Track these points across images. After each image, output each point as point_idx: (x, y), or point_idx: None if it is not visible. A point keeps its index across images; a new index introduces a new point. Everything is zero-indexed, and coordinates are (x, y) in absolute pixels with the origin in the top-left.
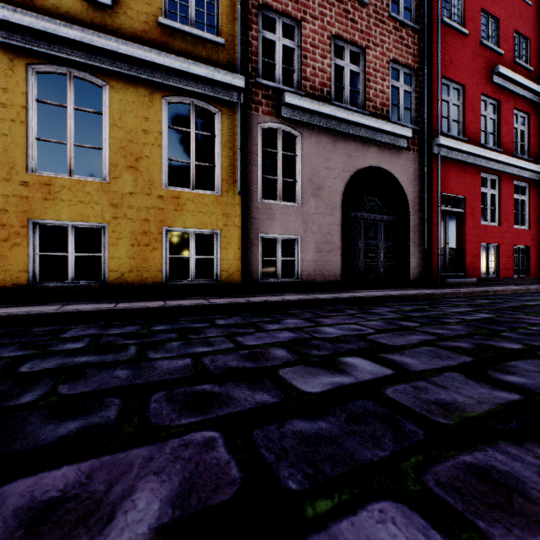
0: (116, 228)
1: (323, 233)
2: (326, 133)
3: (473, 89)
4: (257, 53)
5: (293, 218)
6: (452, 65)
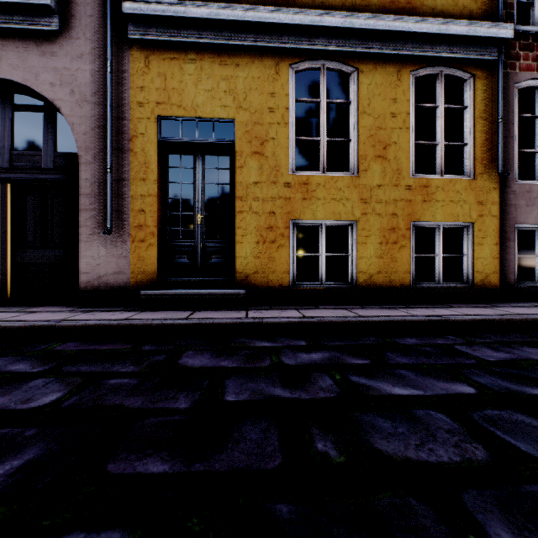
0: (365, 225)
1: None
2: None
3: None
4: None
5: None
6: None
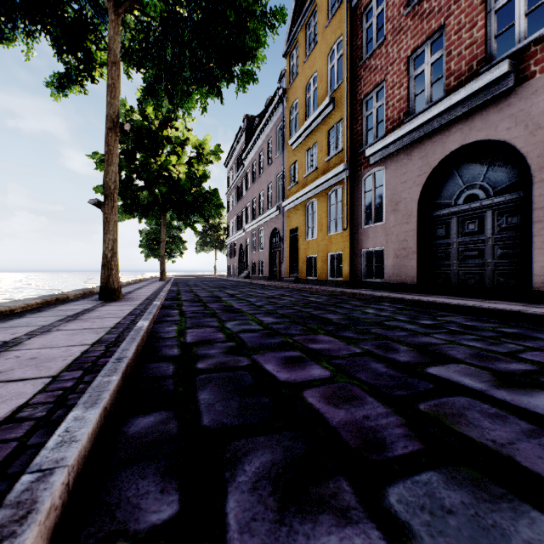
0: (318, 256)
1: (400, 241)
2: (402, 152)
3: None
4: (361, 133)
5: (379, 234)
6: None
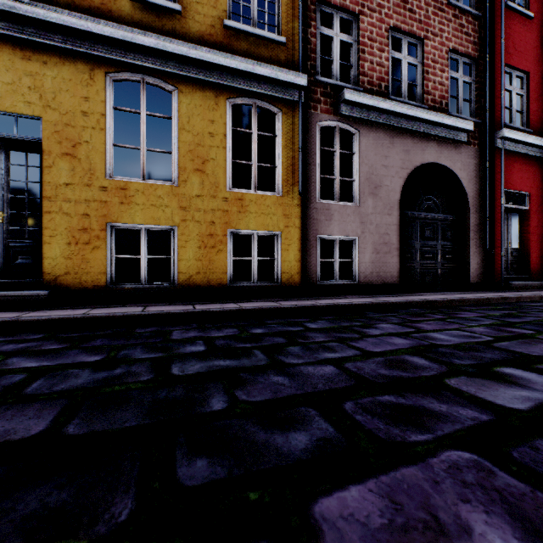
0: (185, 230)
1: (381, 233)
2: (383, 130)
3: (539, 76)
4: (316, 50)
5: (350, 218)
6: (516, 51)
